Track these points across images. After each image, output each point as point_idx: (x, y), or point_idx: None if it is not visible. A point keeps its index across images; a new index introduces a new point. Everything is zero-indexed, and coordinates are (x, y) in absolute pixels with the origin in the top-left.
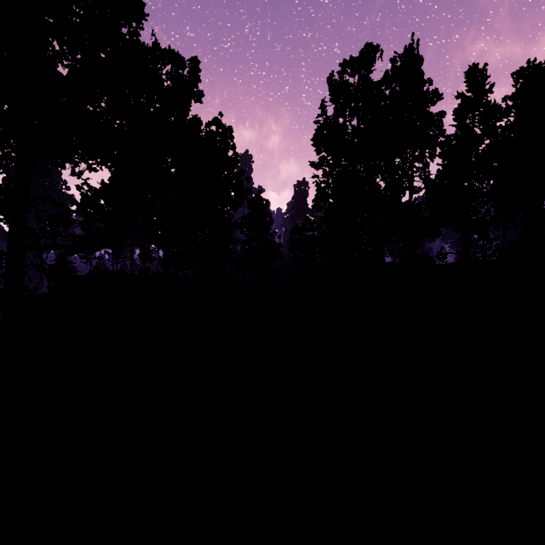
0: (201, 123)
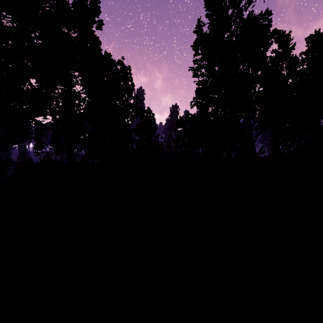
0: (99, 42)
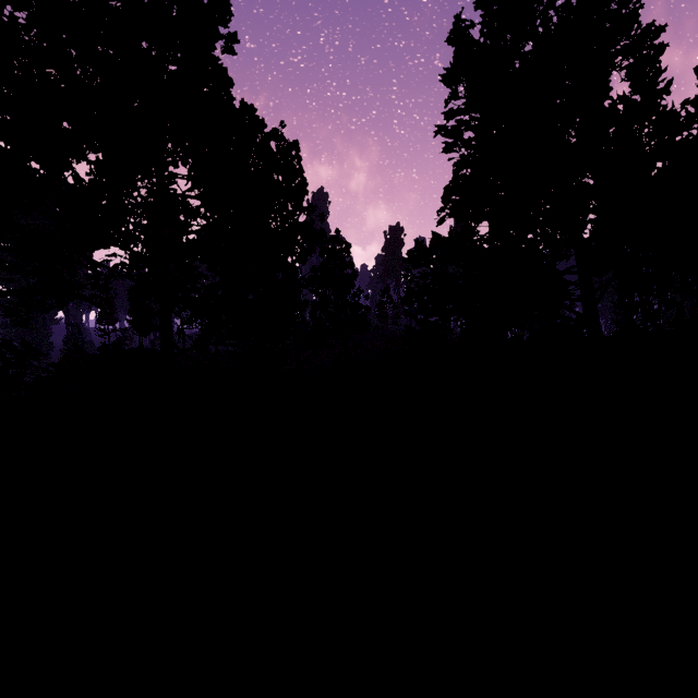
0: (229, 80)
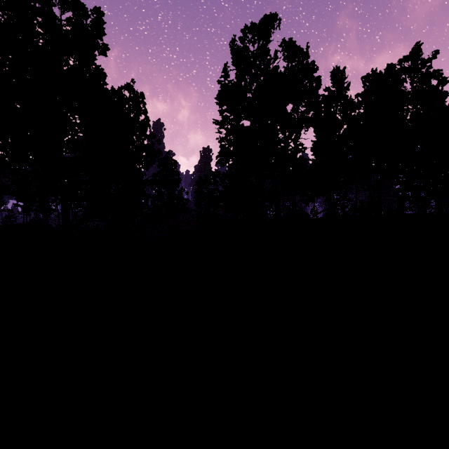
0: (104, 74)
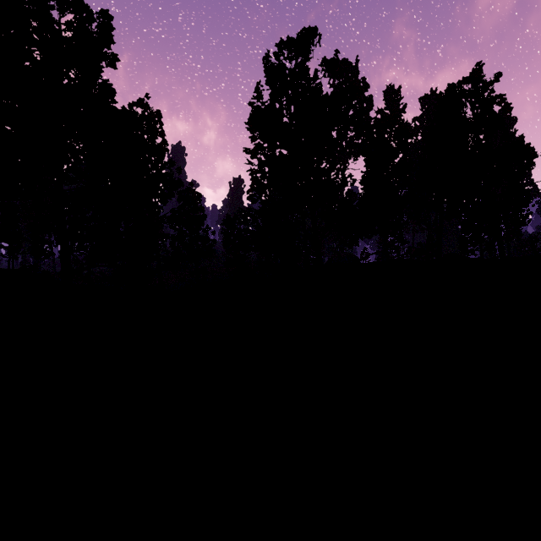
0: (113, 91)
